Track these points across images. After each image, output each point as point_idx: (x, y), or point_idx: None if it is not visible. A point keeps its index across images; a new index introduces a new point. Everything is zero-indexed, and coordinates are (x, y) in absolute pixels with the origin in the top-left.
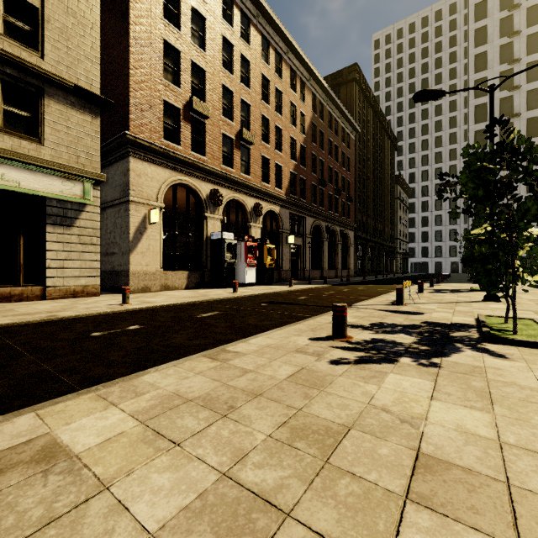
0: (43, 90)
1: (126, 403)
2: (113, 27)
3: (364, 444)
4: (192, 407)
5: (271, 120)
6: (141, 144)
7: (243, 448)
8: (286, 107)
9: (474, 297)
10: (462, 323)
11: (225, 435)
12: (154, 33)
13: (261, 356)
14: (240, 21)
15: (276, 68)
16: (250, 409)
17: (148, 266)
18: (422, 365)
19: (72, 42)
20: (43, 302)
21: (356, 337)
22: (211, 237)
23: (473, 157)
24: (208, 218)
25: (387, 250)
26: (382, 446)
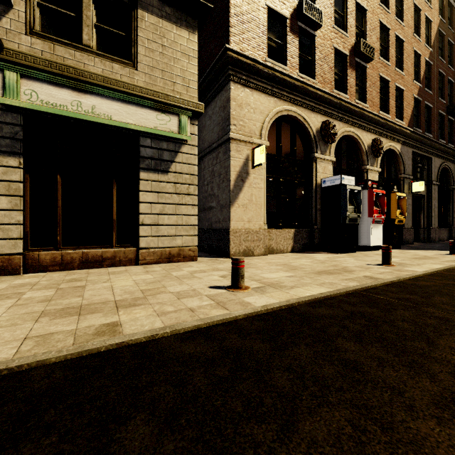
0: (136, 0)
1: None
2: None
3: None
4: None
5: (391, 30)
6: (243, 63)
7: None
8: (408, 11)
9: None
10: None
11: None
12: None
13: None
14: None
15: None
16: None
17: (250, 222)
18: None
19: None
20: (133, 269)
21: None
22: (322, 184)
23: None
24: (317, 161)
25: None
26: None
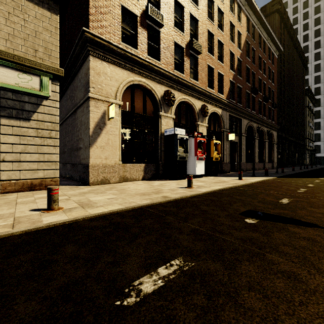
0: None
1: None
2: None
3: None
4: None
5: (215, 35)
6: (99, 43)
7: None
8: (226, 25)
9: None
10: None
11: None
12: None
13: None
14: None
15: None
16: None
17: (107, 159)
18: None
19: None
20: None
21: None
22: (165, 133)
23: None
24: (162, 117)
25: (299, 147)
26: None
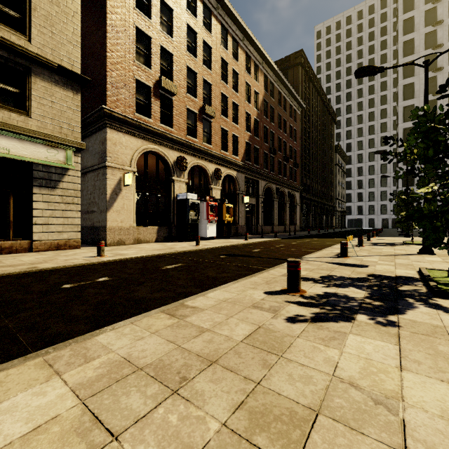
0: (30, 69)
1: (71, 373)
2: (93, 16)
3: (337, 439)
4: (141, 378)
5: (229, 97)
6: (117, 117)
7: (192, 445)
8: (242, 86)
9: (409, 250)
10: (406, 276)
11: (173, 422)
12: (128, 21)
13: (218, 312)
14: (203, 12)
15: (234, 53)
16: (203, 382)
17: (123, 222)
18: (380, 324)
19: (56, 28)
20: (29, 254)
21: (309, 291)
22: (177, 197)
23: (423, 119)
24: (174, 181)
25: (327, 208)
26: (359, 444)
